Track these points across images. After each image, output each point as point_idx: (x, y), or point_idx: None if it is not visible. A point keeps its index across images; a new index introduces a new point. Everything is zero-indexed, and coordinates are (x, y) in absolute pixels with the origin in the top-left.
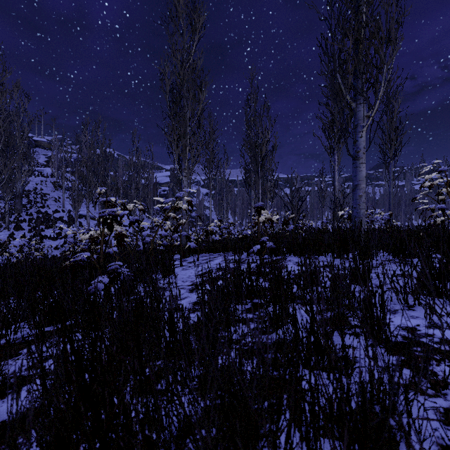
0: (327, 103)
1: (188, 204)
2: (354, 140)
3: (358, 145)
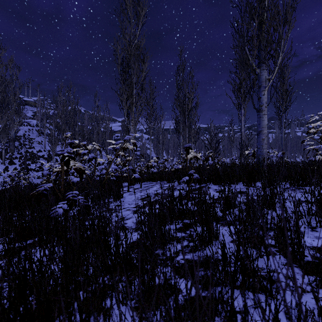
0: (236, 71)
1: (133, 145)
2: (258, 97)
3: (262, 101)
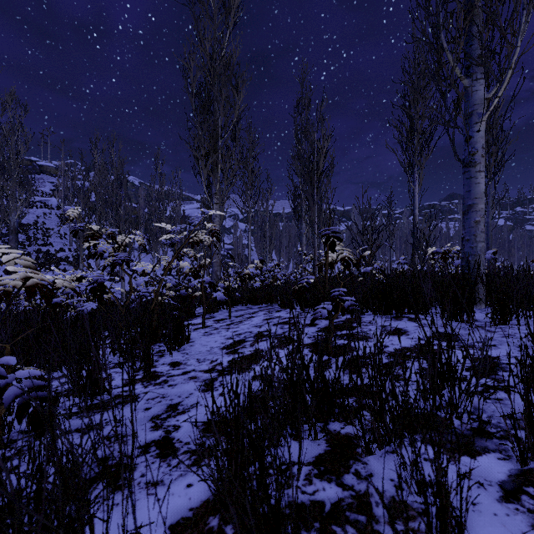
0: (404, 104)
1: (212, 234)
2: (468, 135)
3: (474, 144)
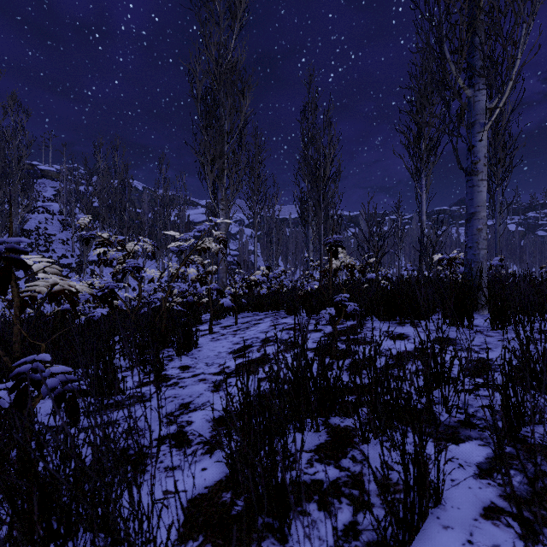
0: (411, 110)
1: (220, 242)
2: (470, 145)
3: (477, 153)
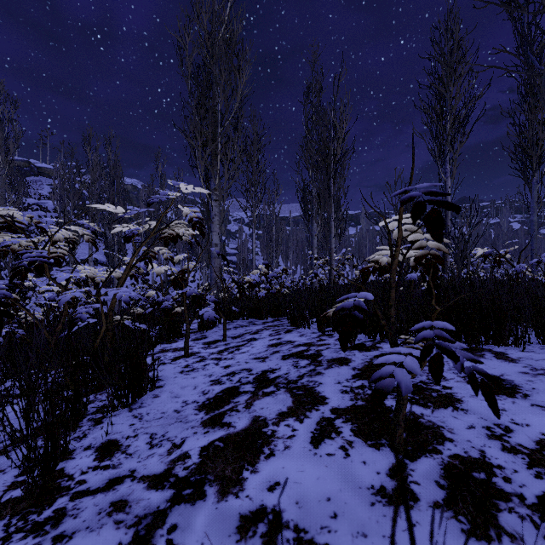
0: (433, 83)
1: (193, 225)
2: None
3: None
